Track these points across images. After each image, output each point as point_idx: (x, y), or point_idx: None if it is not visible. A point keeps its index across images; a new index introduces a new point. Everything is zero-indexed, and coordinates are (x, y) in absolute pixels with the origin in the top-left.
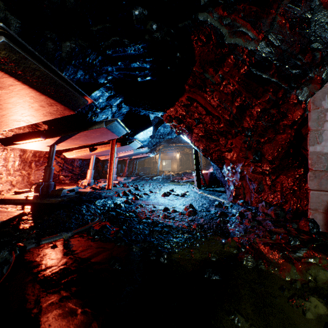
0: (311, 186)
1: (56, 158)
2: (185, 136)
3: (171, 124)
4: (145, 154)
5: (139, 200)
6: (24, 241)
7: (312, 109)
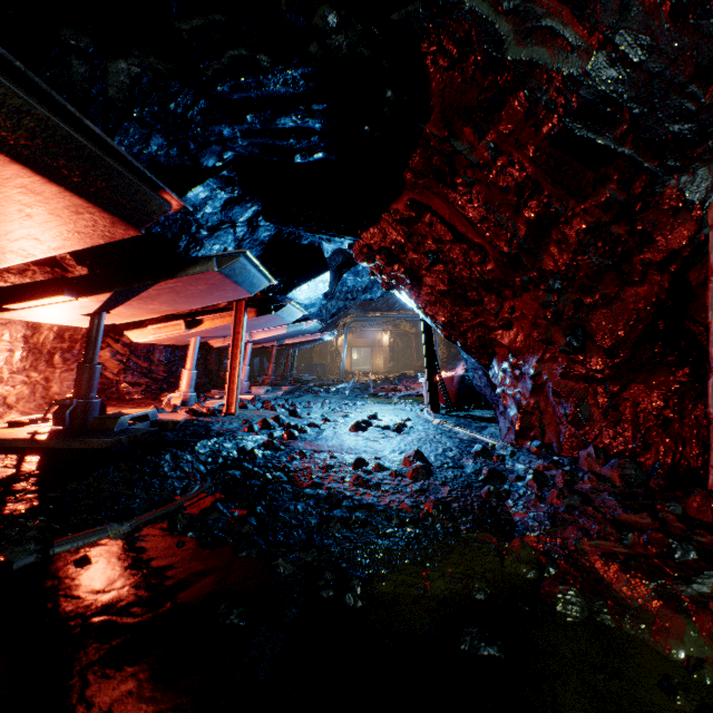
0: None
1: (111, 344)
2: (405, 292)
3: (372, 265)
4: (313, 335)
5: (297, 441)
6: (8, 547)
7: None
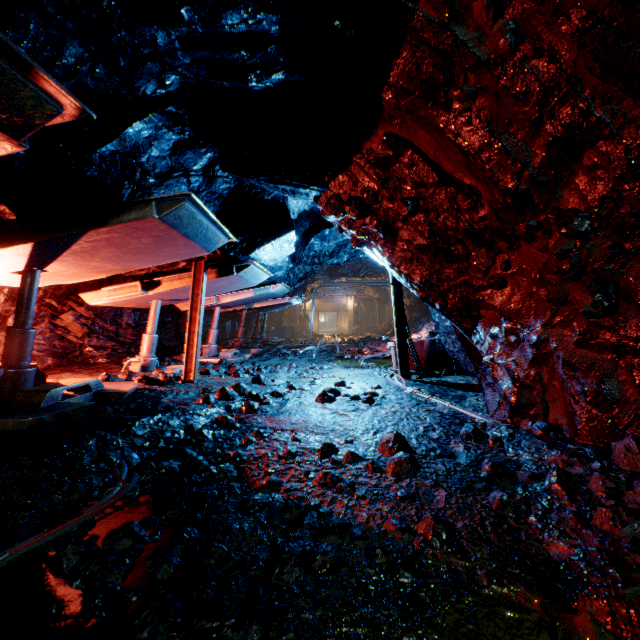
0: None
1: (74, 307)
2: (376, 249)
3: (340, 218)
4: (281, 299)
5: (257, 414)
6: None
7: None
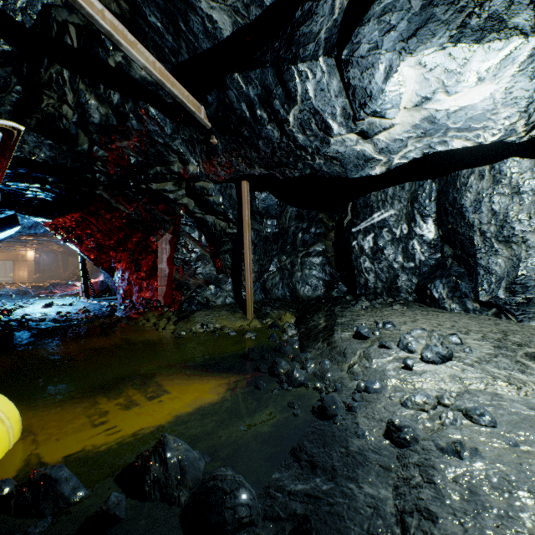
0: (159, 284)
1: None
2: (74, 245)
3: (57, 232)
4: None
5: (15, 313)
6: None
7: (160, 247)
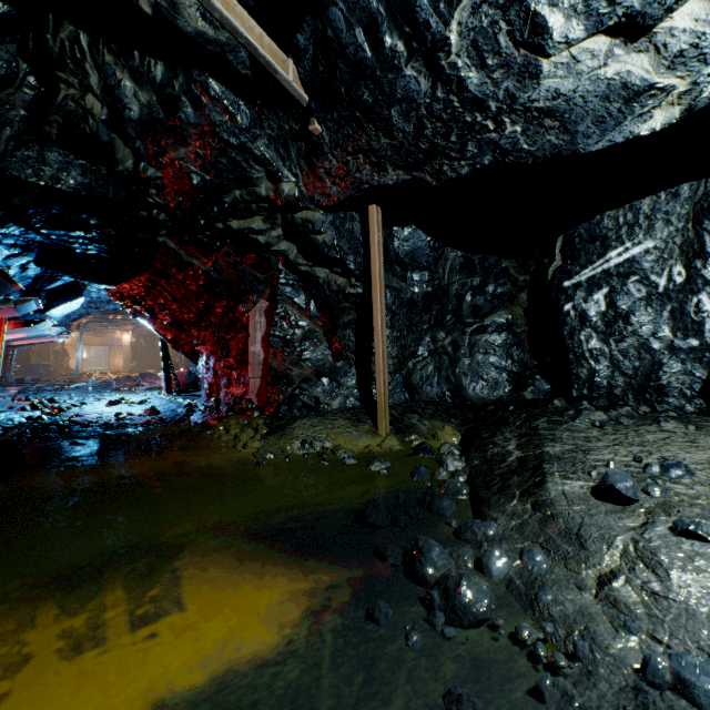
0: (250, 375)
1: None
2: (146, 320)
3: (123, 303)
4: (49, 337)
5: (68, 413)
6: None
7: (251, 320)
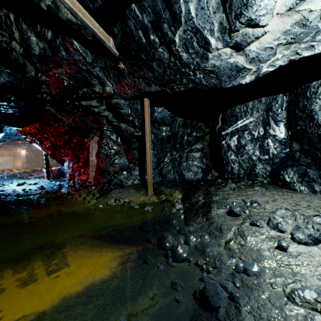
0: (90, 170)
1: None
2: (37, 145)
3: (26, 136)
4: None
5: None
6: None
7: (91, 145)
